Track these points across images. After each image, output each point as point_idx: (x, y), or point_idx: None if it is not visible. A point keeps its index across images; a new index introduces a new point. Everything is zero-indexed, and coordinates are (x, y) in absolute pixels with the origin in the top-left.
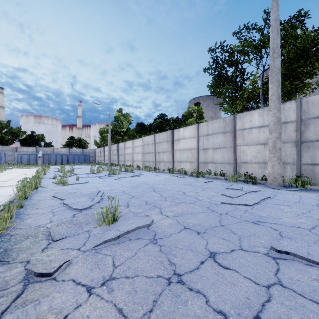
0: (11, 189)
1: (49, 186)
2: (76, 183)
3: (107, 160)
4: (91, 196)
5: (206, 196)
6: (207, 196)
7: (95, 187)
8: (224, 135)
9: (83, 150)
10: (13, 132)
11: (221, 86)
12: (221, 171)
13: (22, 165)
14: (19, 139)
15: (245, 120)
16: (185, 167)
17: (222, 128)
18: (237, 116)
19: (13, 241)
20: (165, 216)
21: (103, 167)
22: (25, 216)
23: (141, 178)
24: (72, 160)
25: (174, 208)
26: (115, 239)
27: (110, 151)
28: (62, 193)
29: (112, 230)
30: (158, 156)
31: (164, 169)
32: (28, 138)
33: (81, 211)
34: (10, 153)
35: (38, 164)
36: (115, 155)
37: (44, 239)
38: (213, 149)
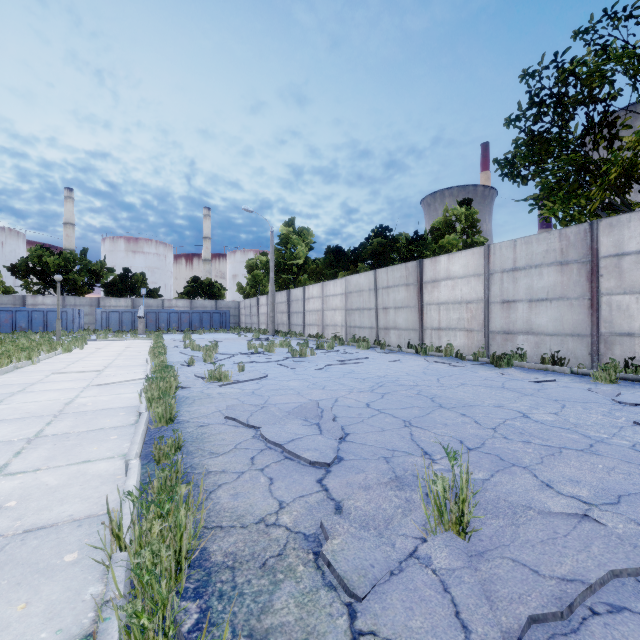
0: (123, 391)
1: (193, 386)
2: (247, 380)
3: (266, 324)
4: (308, 417)
5: (598, 428)
6: (602, 428)
7: (294, 391)
8: (562, 269)
9: (217, 304)
10: (92, 271)
11: (548, 158)
12: (553, 354)
13: (110, 332)
14: (102, 284)
15: (626, 234)
16: (453, 341)
17: (556, 254)
18: (600, 224)
19: (250, 595)
20: (578, 502)
21: (262, 337)
22: (205, 480)
23: (369, 366)
24: (198, 323)
25: (566, 470)
26: (565, 616)
27: (273, 305)
28: (242, 409)
29: (500, 562)
30: (384, 317)
31: (399, 345)
32: (118, 281)
33: (328, 469)
34: (87, 310)
35: (138, 331)
36: (283, 314)
37: (319, 585)
38: (529, 303)
